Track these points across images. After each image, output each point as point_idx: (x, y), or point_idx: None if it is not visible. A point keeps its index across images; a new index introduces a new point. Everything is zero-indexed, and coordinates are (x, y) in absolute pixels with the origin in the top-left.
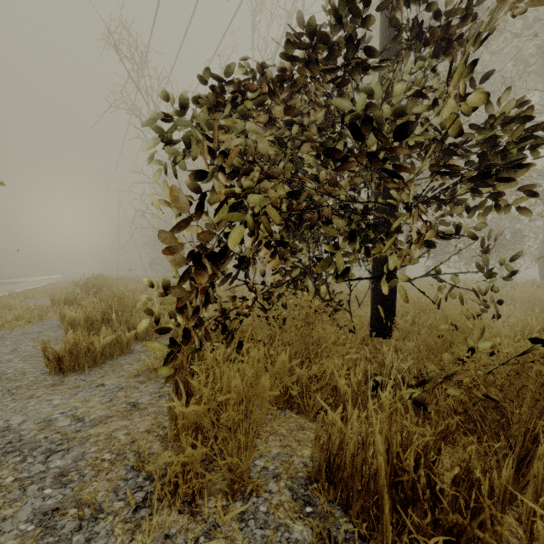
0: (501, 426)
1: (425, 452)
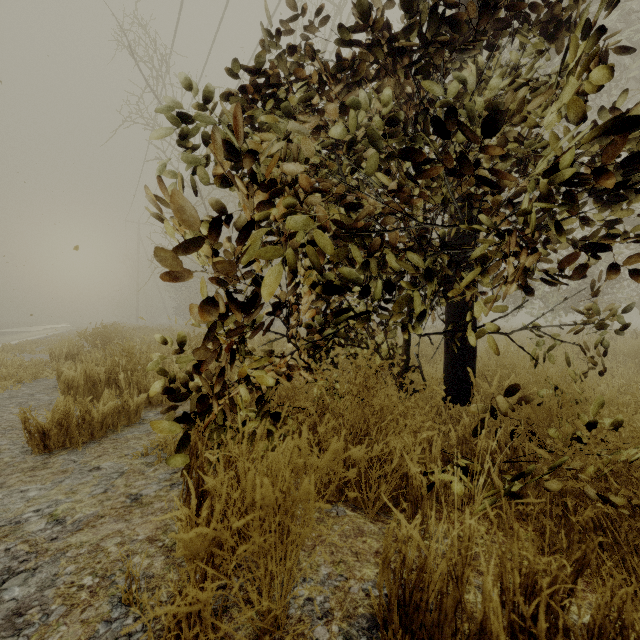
0: None
1: (551, 593)
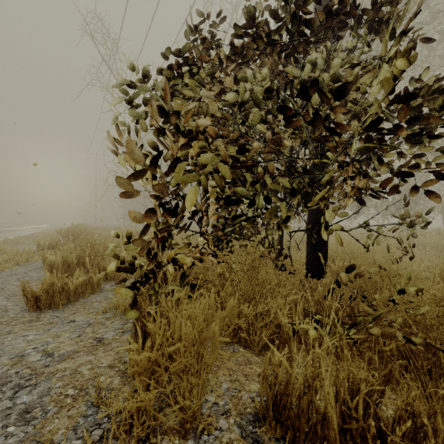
0: (432, 363)
1: (369, 395)
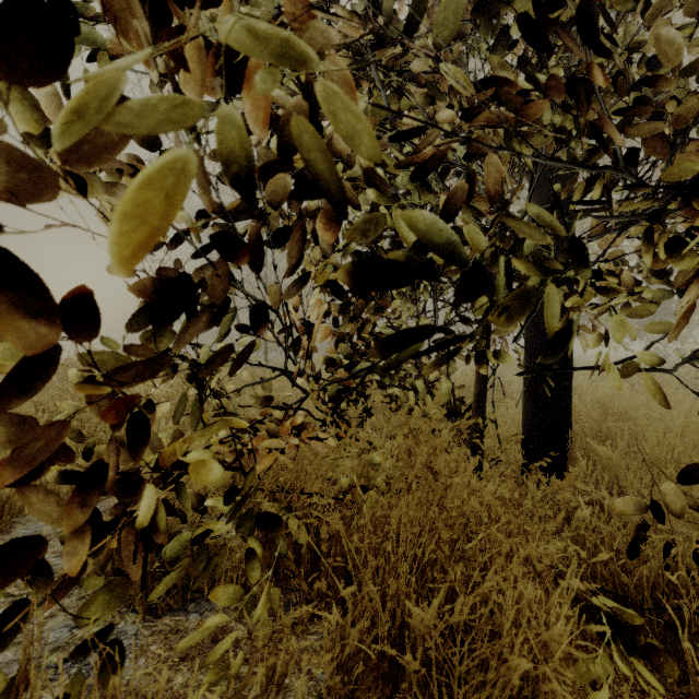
0: None
1: None
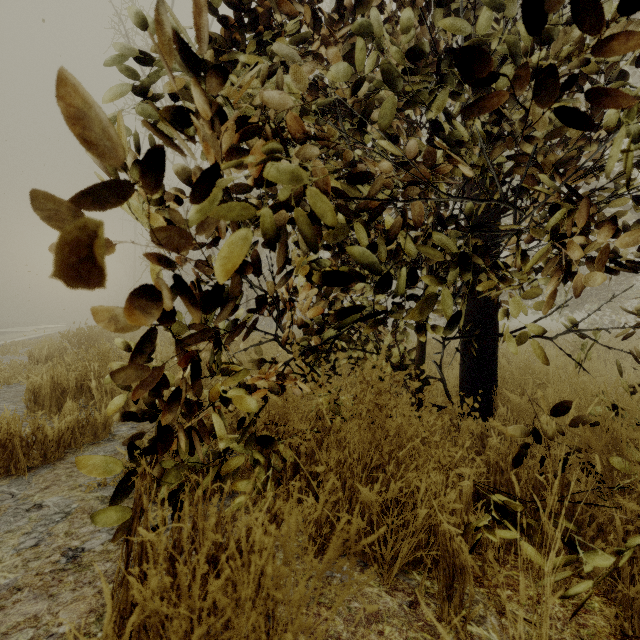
0: None
1: None
